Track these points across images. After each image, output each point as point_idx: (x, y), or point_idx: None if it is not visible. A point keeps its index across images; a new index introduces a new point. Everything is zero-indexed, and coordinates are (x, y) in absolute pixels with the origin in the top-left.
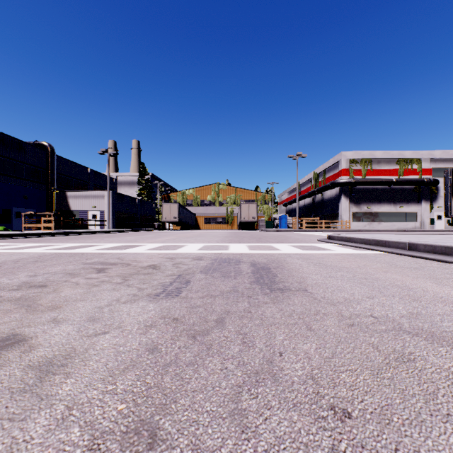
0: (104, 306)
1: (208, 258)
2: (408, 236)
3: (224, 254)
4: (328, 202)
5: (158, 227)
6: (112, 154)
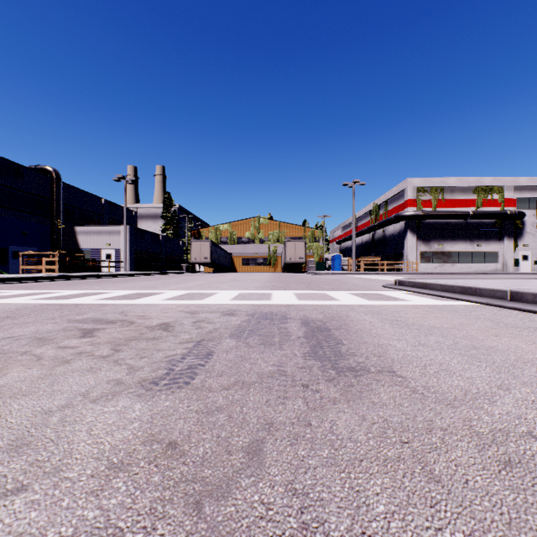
0: (56, 408)
1: (243, 313)
2: (499, 282)
3: (265, 306)
4: (391, 240)
5: (187, 269)
6: (130, 181)
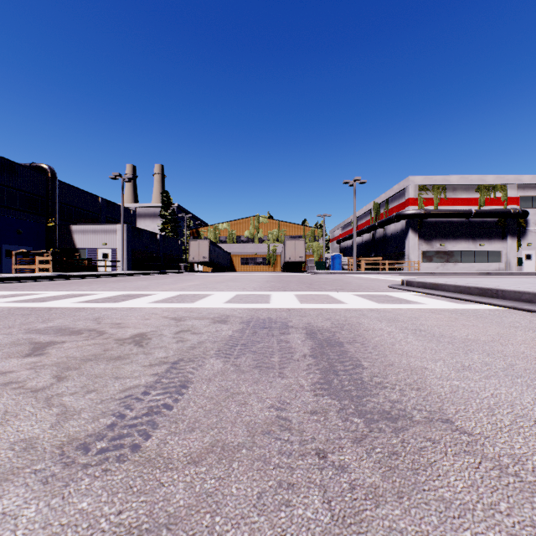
0: None
1: (237, 319)
2: (516, 282)
3: (263, 310)
4: (392, 239)
5: (185, 269)
6: (127, 179)
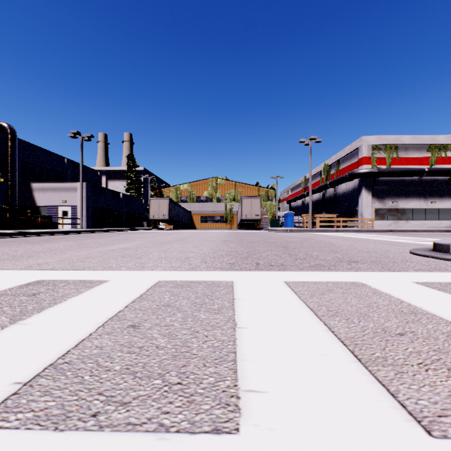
0: None
1: None
2: None
3: None
4: (343, 197)
5: (148, 226)
6: (86, 138)
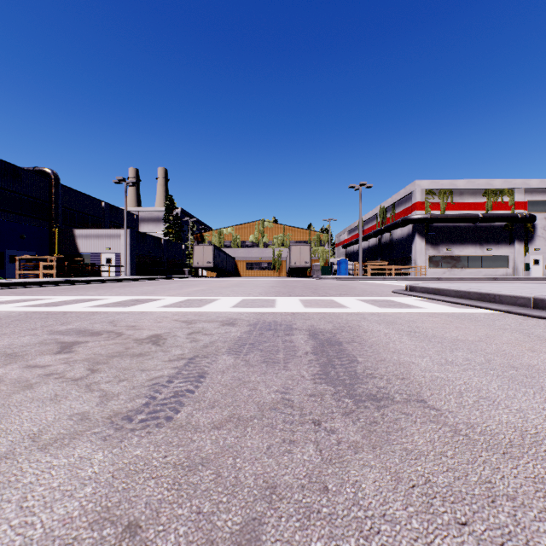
0: None
1: (244, 322)
2: (516, 287)
3: (269, 314)
4: (398, 243)
5: (189, 274)
6: (130, 184)
